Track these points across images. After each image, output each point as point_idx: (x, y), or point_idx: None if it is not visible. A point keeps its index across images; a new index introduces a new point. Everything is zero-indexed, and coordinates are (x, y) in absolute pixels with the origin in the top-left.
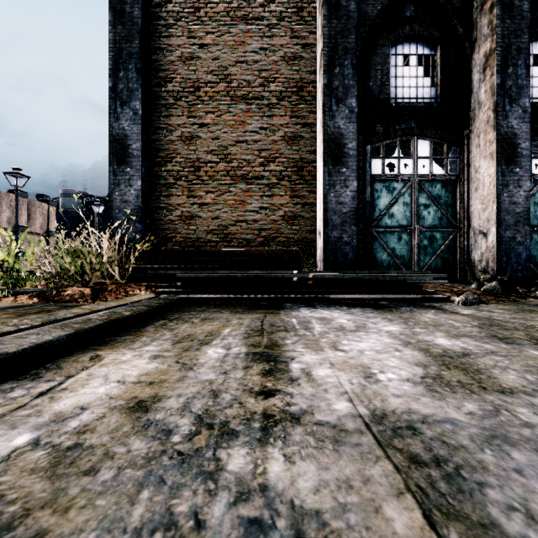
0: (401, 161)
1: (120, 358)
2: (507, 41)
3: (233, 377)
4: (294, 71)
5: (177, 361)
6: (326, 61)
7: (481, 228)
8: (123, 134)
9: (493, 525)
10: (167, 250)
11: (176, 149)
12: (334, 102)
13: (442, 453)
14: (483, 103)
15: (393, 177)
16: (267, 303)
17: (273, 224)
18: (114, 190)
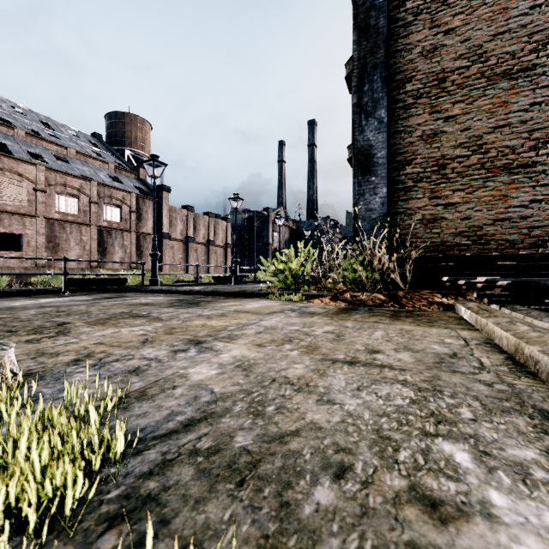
0: None
1: None
2: None
3: None
4: None
5: None
6: None
7: None
8: (367, 145)
9: None
10: (433, 256)
11: (416, 150)
12: None
13: None
14: None
15: None
16: None
17: None
18: (359, 200)
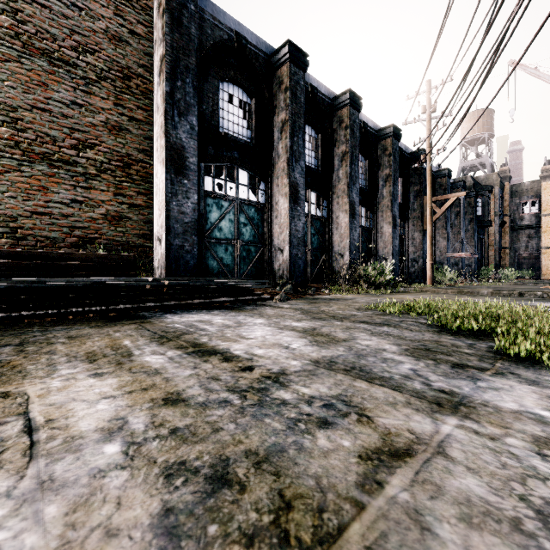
0: (227, 184)
1: (51, 386)
2: (294, 118)
3: (207, 368)
4: (120, 53)
5: (133, 372)
6: (169, 70)
7: (279, 246)
8: None
9: (383, 377)
10: None
11: None
12: (177, 113)
13: (351, 365)
14: (281, 156)
15: (222, 196)
16: (118, 314)
17: (91, 223)
18: None
